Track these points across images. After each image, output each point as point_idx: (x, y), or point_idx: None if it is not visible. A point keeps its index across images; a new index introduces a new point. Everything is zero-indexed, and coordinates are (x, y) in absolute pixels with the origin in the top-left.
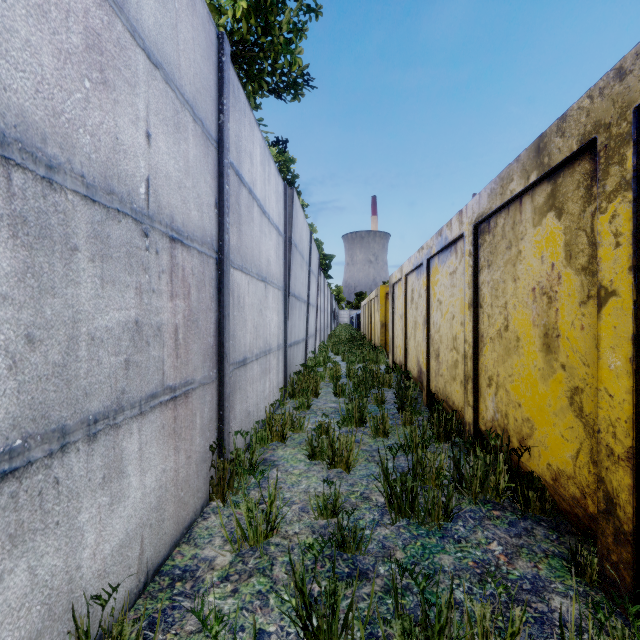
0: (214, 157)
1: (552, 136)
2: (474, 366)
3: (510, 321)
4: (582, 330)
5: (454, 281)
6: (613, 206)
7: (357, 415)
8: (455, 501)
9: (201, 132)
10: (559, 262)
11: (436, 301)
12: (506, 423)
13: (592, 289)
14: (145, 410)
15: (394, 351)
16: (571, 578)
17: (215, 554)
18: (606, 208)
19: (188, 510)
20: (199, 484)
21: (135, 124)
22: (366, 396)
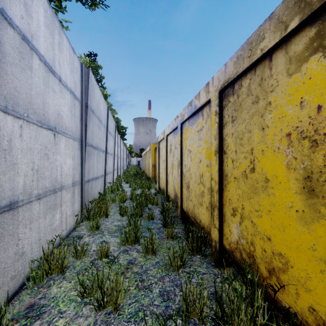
0: None
1: None
2: (219, 198)
3: (257, 164)
4: None
5: (201, 136)
6: None
7: (132, 237)
8: None
9: None
10: None
11: (187, 150)
12: (252, 250)
13: None
14: None
15: (159, 181)
16: None
17: None
18: None
19: None
20: None
21: None
22: (141, 214)
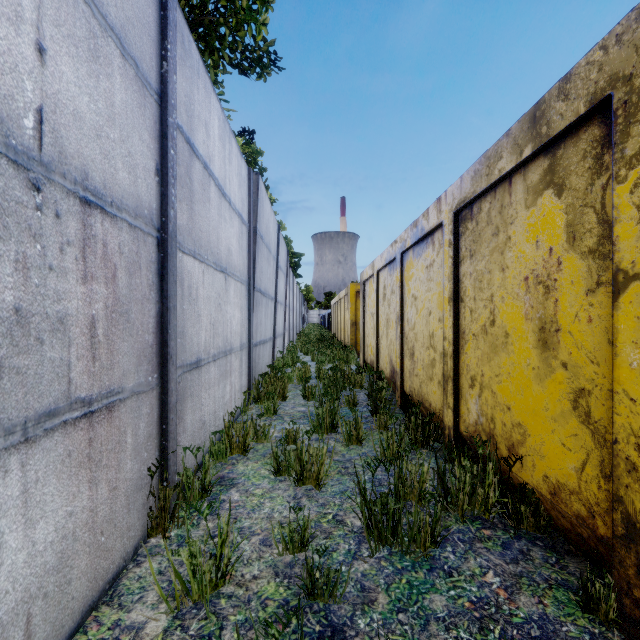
0: (154, 112)
1: (552, 101)
2: (454, 365)
3: (497, 315)
4: (590, 323)
5: (431, 275)
6: (636, 173)
7: (328, 421)
8: (443, 523)
9: (134, 75)
10: (559, 246)
11: (411, 297)
12: (492, 428)
13: (603, 274)
14: (34, 435)
15: (365, 350)
16: (582, 615)
17: (145, 618)
18: (626, 176)
19: (113, 557)
20: (131, 520)
21: (14, 24)
22: (337, 398)
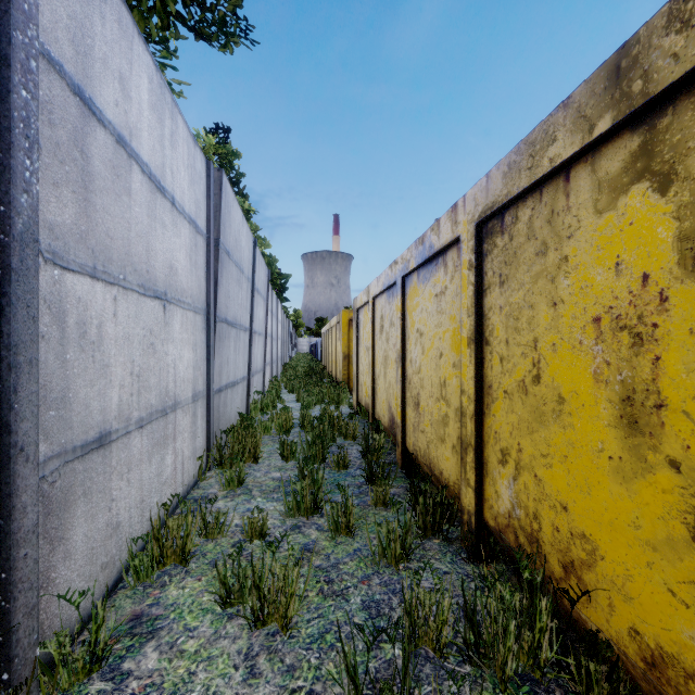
0: None
1: (654, 37)
2: (477, 430)
3: (544, 369)
4: None
5: (442, 305)
6: None
7: (308, 502)
8: None
9: None
10: (663, 271)
11: (415, 332)
12: (536, 529)
13: None
14: None
15: (359, 390)
16: None
17: None
18: None
19: None
20: None
21: None
22: (324, 457)
